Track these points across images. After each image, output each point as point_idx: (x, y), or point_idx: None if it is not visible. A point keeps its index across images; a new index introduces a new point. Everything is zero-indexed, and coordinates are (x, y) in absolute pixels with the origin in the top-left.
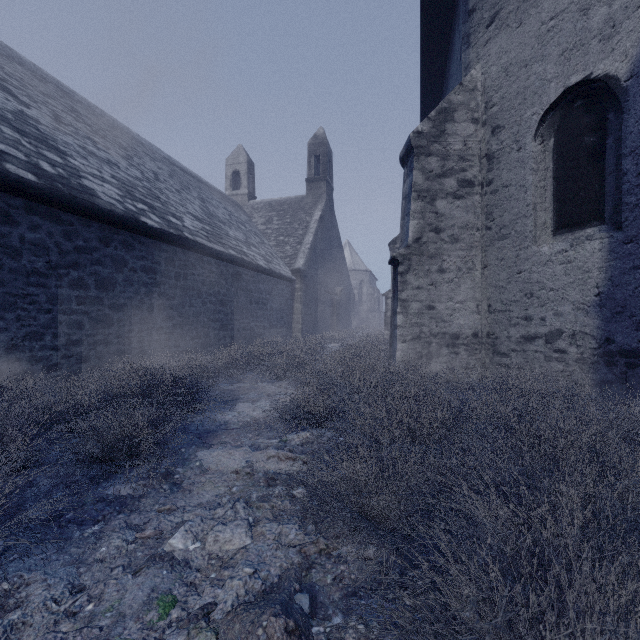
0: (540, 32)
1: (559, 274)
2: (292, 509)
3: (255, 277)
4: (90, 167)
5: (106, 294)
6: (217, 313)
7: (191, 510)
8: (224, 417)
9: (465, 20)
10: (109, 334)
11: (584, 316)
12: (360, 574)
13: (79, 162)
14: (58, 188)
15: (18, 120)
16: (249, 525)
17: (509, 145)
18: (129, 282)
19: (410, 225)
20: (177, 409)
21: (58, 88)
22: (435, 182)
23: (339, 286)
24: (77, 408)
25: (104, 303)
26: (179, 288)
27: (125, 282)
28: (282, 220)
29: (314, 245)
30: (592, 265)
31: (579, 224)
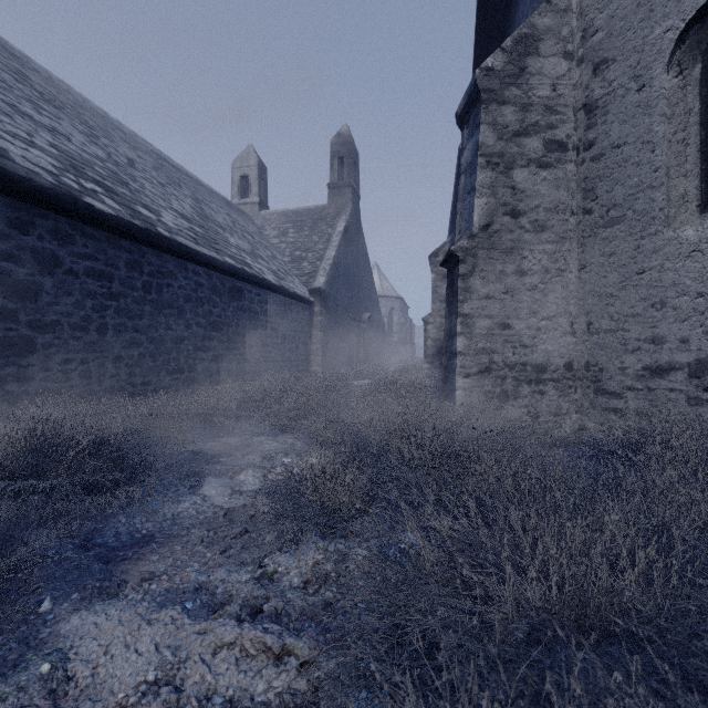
0: None
1: None
2: None
3: (261, 295)
4: (13, 126)
5: (22, 305)
6: (208, 339)
7: None
8: (176, 506)
9: None
10: (28, 365)
11: None
12: None
13: None
14: None
15: None
16: None
17: (623, 85)
18: (65, 290)
19: (475, 205)
20: (88, 495)
21: (5, 50)
22: (512, 143)
23: (367, 312)
24: None
25: (19, 319)
26: (149, 303)
27: (58, 290)
28: (299, 232)
29: (337, 261)
30: None
31: None
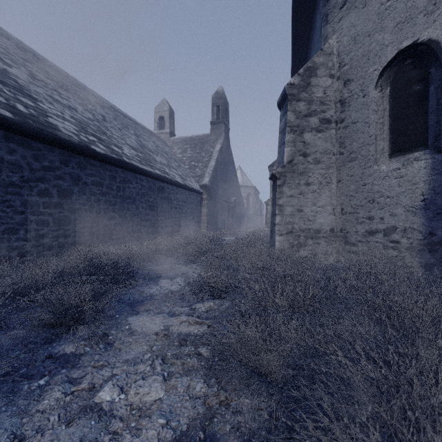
0: (380, 10)
1: (394, 186)
2: (198, 365)
3: (174, 190)
4: (55, 110)
5: (65, 201)
6: (147, 215)
7: (119, 365)
8: (149, 290)
9: (324, 4)
10: (68, 230)
11: (413, 216)
12: (253, 423)
13: (47, 106)
14: (29, 123)
15: (2, 75)
16: (164, 379)
17: (357, 93)
18: (82, 192)
19: (285, 151)
20: (115, 284)
21: (35, 56)
22: (303, 120)
23: (233, 197)
24: (38, 284)
25: (64, 207)
26: (119, 197)
27: (80, 192)
28: (193, 151)
29: (216, 168)
30: (419, 179)
31: (409, 149)
